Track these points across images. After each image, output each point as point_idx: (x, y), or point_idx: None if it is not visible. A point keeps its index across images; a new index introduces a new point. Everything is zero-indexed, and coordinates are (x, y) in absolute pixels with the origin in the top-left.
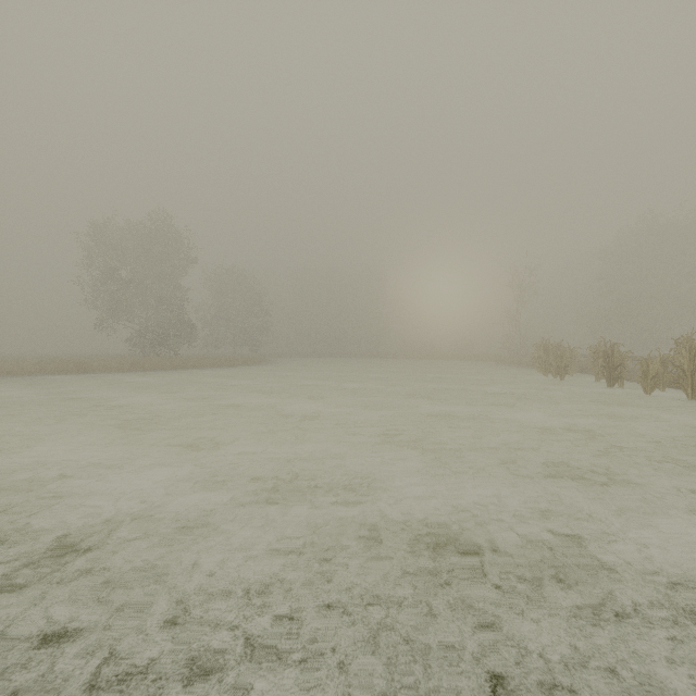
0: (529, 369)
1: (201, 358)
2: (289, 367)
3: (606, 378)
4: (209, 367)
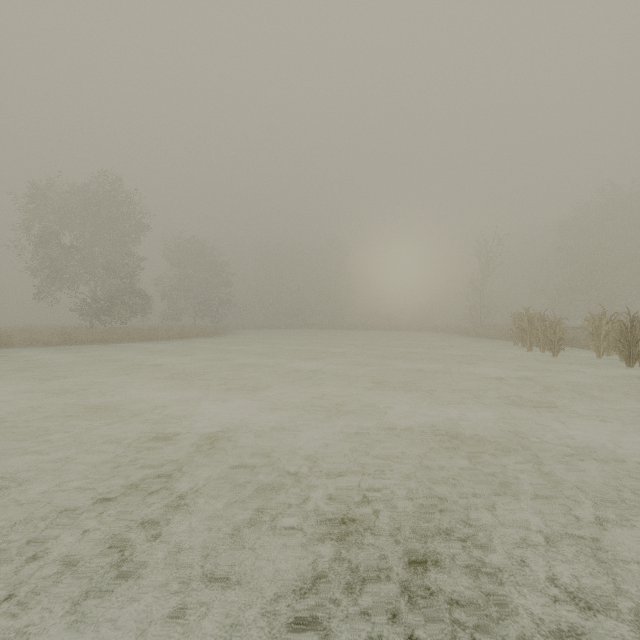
0: (500, 341)
1: (149, 330)
2: (245, 339)
3: (623, 356)
4: (156, 339)
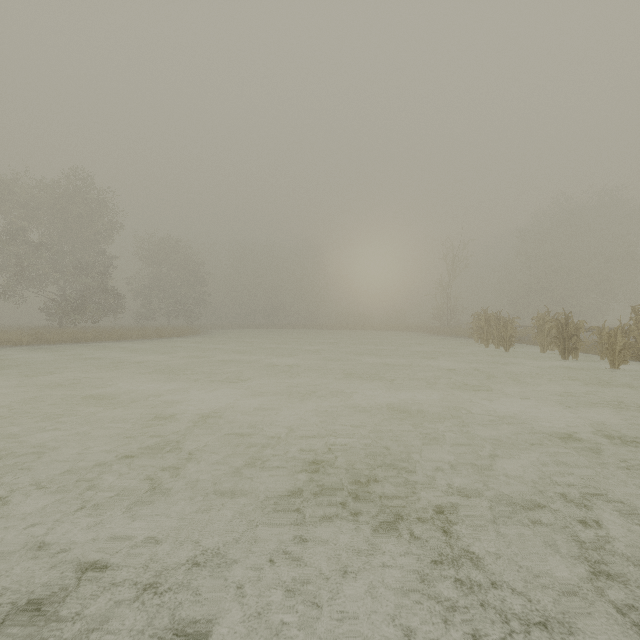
0: (463, 339)
1: (123, 329)
2: (222, 338)
3: (559, 350)
4: (131, 339)
